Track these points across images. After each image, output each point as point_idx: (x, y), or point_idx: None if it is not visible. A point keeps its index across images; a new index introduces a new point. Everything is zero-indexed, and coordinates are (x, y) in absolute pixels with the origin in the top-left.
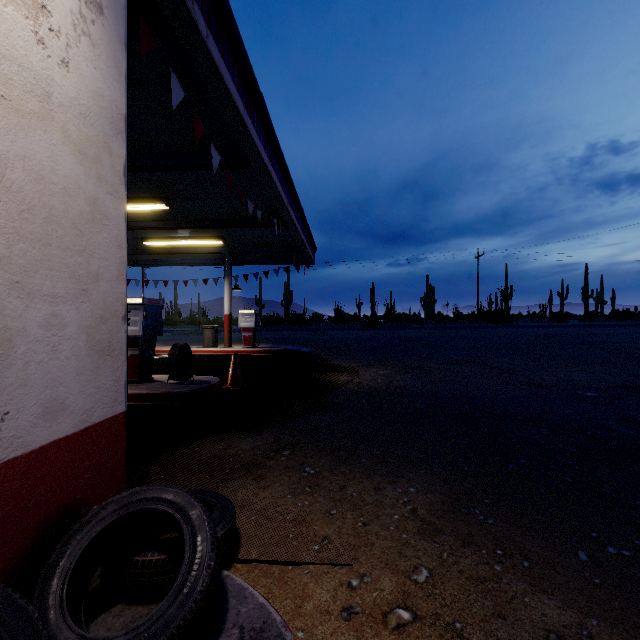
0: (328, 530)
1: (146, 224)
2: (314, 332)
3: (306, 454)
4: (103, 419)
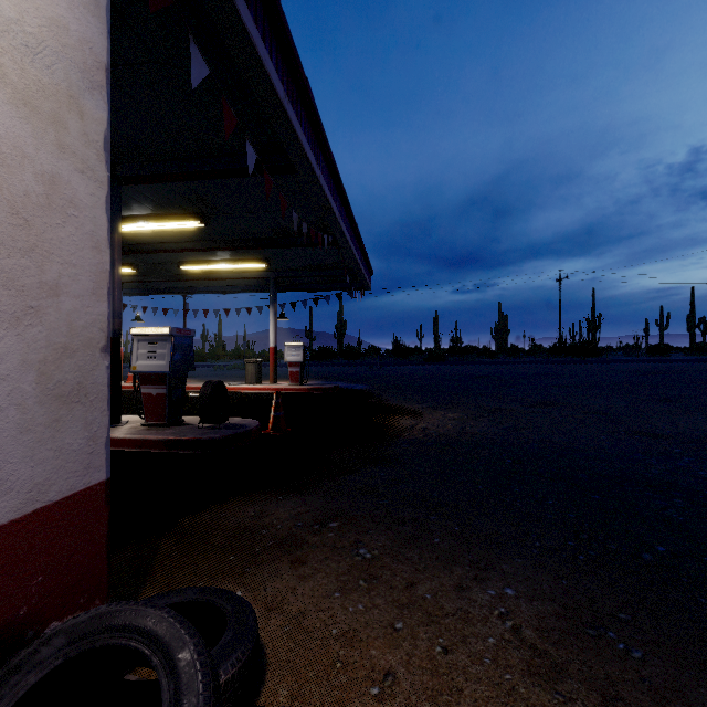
0: (392, 658)
1: (181, 245)
2: (370, 367)
3: (360, 528)
4: (68, 494)
